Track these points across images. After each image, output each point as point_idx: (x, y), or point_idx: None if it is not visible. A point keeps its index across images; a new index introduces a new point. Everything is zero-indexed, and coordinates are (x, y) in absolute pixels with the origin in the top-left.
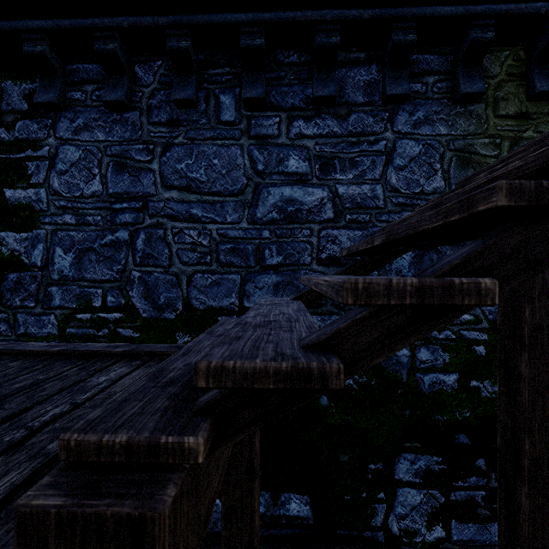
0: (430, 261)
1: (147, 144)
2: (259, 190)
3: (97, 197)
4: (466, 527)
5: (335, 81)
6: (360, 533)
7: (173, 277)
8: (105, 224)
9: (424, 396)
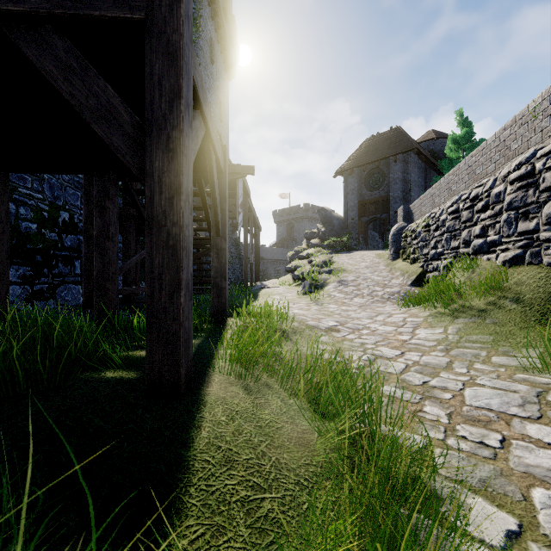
0: None
1: None
2: None
3: None
4: (40, 303)
5: None
6: None
7: None
8: None
9: (23, 234)
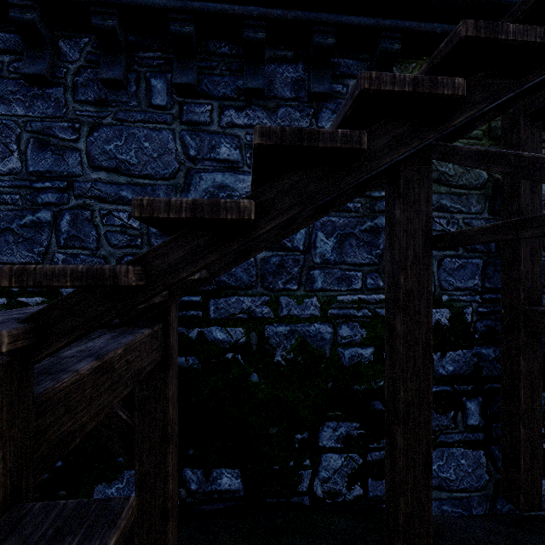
0: (350, 246)
1: (73, 122)
2: (191, 174)
3: (15, 175)
4: (380, 483)
5: (264, 75)
6: (288, 500)
7: (101, 260)
8: (24, 203)
9: (344, 369)
